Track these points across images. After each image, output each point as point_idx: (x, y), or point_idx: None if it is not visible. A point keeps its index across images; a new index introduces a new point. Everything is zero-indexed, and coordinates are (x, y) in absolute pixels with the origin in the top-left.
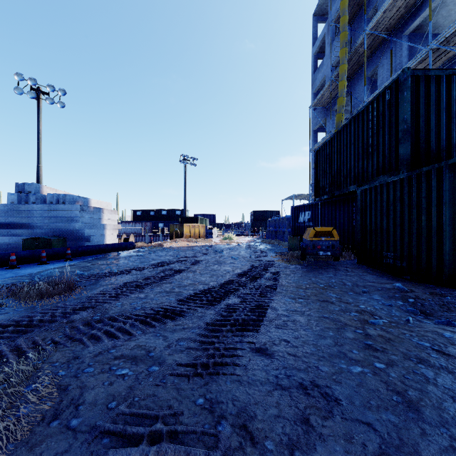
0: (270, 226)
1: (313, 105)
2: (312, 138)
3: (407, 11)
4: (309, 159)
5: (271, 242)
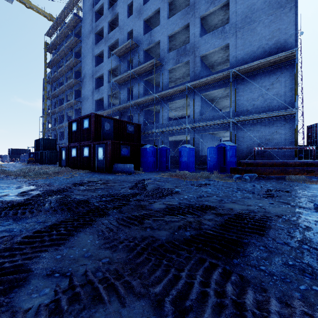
0: (22, 157)
1: (41, 117)
2: (42, 125)
3: (59, 111)
4: (39, 135)
5: (22, 163)
